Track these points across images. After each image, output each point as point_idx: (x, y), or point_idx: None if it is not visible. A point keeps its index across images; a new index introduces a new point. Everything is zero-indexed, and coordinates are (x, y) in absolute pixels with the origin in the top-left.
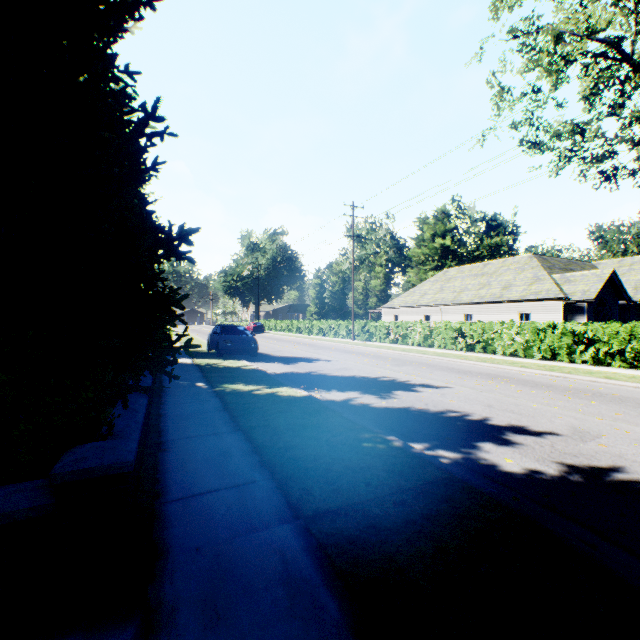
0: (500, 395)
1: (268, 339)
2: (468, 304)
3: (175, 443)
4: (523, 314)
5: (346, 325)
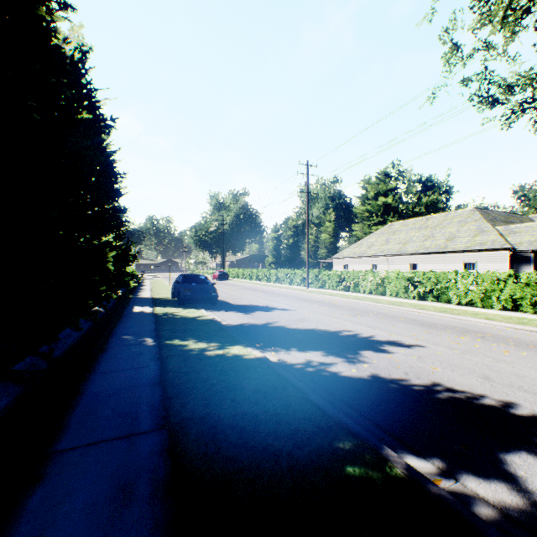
0: (488, 359)
1: (230, 286)
2: (414, 254)
3: (61, 459)
4: (468, 264)
5: (300, 274)
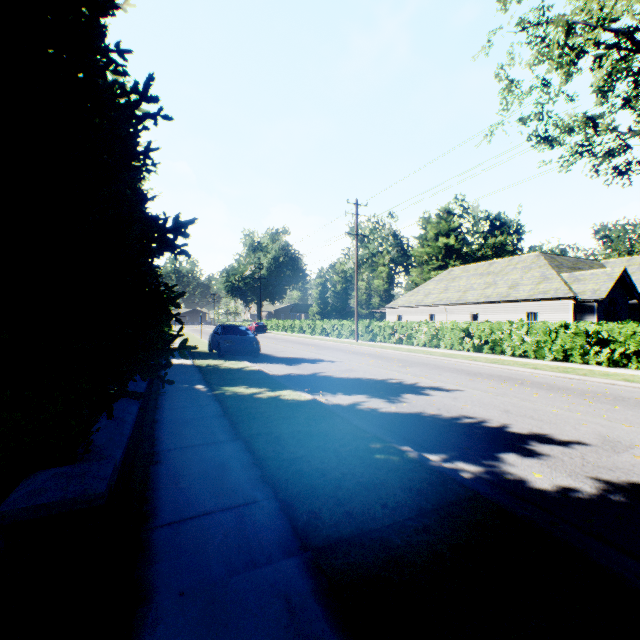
0: (516, 399)
1: (270, 339)
2: (474, 304)
3: (169, 454)
4: (531, 314)
5: (349, 325)
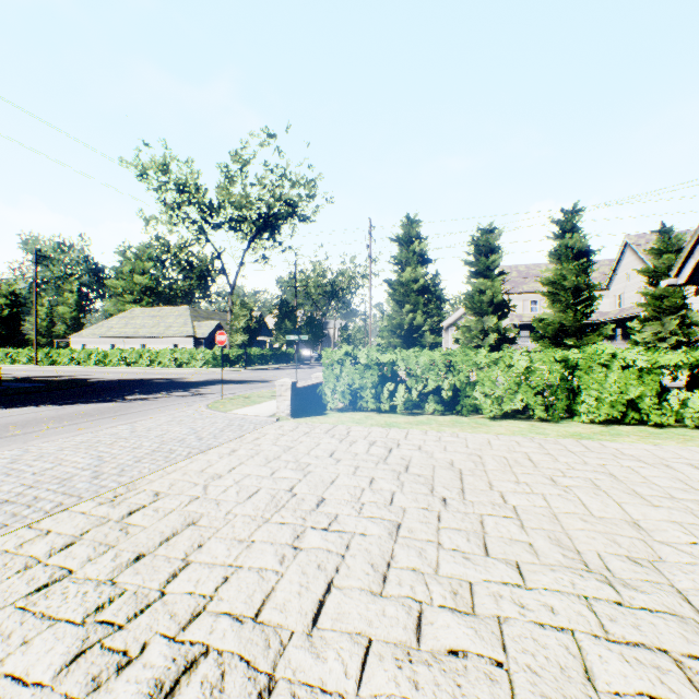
0: (112, 375)
1: None
2: (144, 338)
3: None
4: (177, 345)
5: (28, 353)
